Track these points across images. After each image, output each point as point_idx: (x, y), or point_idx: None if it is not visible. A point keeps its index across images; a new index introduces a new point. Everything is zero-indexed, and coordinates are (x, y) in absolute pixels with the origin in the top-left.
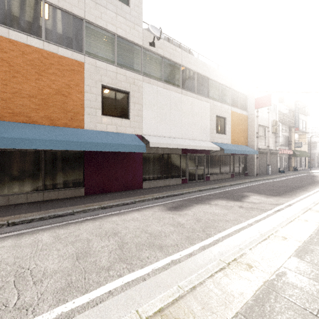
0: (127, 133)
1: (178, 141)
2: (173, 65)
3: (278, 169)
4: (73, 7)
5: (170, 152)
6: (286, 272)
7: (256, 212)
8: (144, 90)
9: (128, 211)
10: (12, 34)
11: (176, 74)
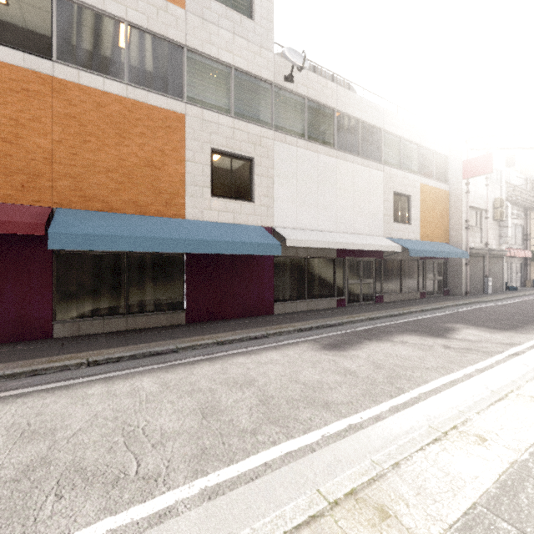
0: (249, 224)
1: (332, 236)
2: (323, 110)
3: (505, 284)
4: (168, 29)
5: (317, 255)
6: None
7: (476, 356)
8: (276, 155)
9: (260, 349)
10: (83, 77)
11: (328, 125)
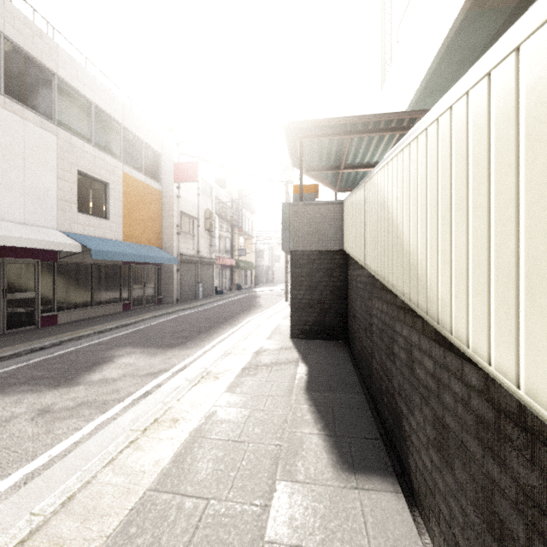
0: None
1: None
2: None
3: (216, 289)
4: None
5: None
6: None
7: (74, 423)
8: None
9: None
10: None
11: None
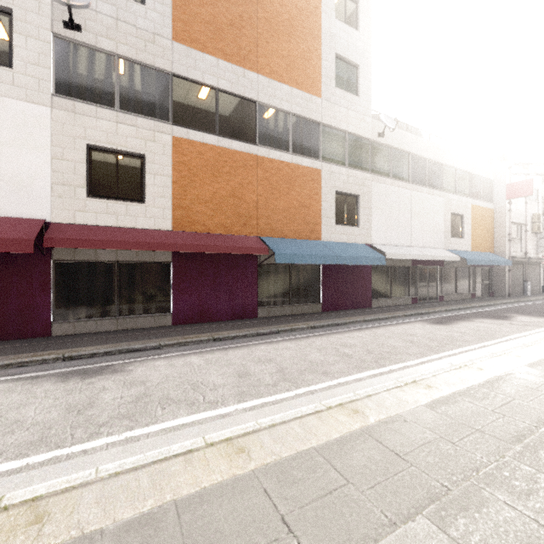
0: (357, 243)
1: (410, 250)
2: (401, 154)
3: (542, 288)
4: (312, 113)
5: (398, 264)
6: None
7: (532, 328)
8: (372, 192)
9: (394, 324)
10: (271, 153)
11: (404, 165)
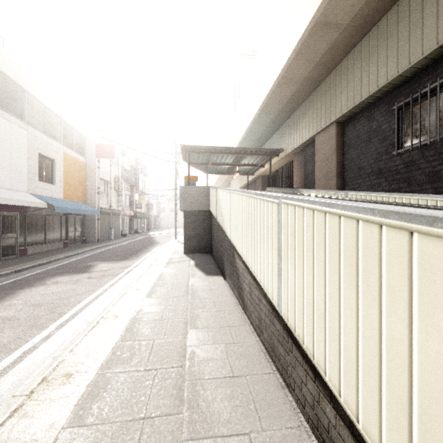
0: None
1: None
2: None
3: (121, 233)
4: None
5: None
6: (143, 308)
7: (108, 278)
8: None
9: None
10: None
11: None
